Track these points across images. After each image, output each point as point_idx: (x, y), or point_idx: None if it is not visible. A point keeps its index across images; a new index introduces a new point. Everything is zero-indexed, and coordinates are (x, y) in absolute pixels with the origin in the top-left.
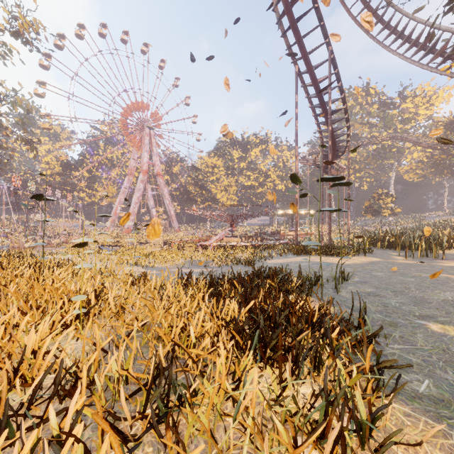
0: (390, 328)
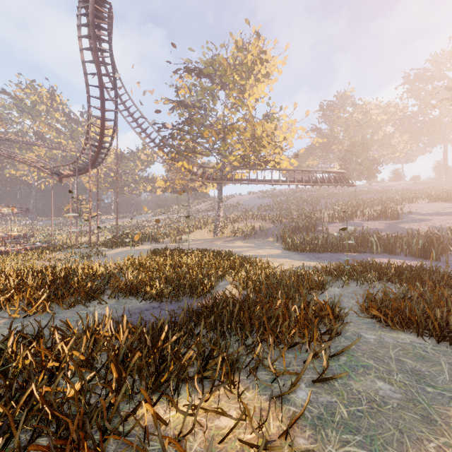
0: None
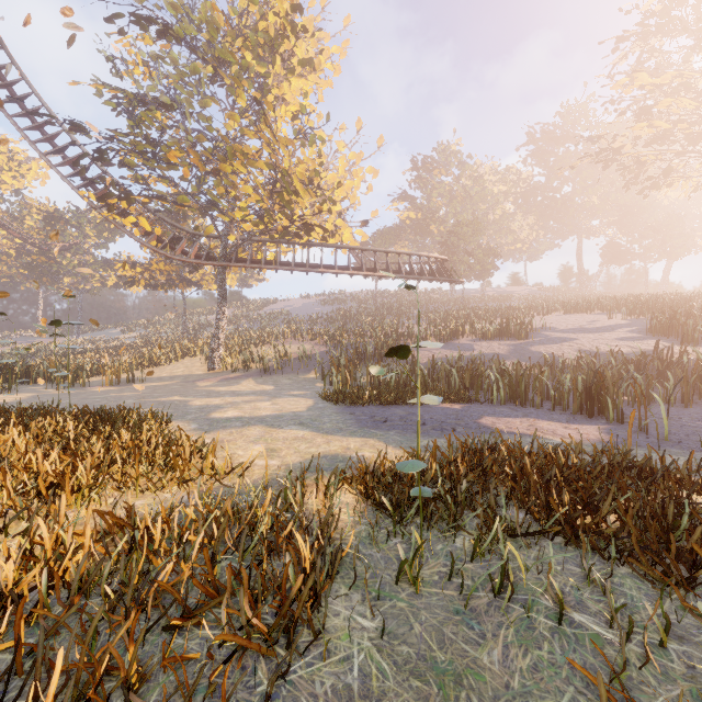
0: None
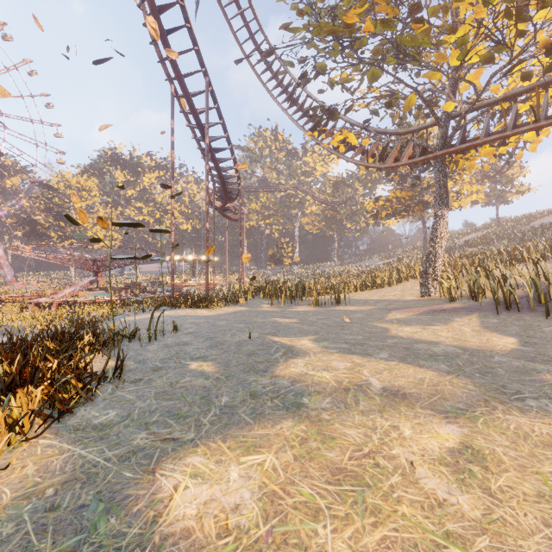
0: (151, 373)
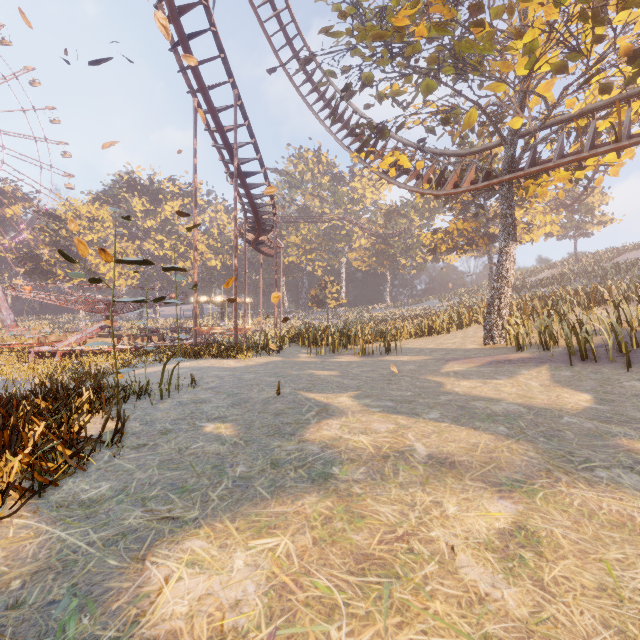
0: (158, 436)
